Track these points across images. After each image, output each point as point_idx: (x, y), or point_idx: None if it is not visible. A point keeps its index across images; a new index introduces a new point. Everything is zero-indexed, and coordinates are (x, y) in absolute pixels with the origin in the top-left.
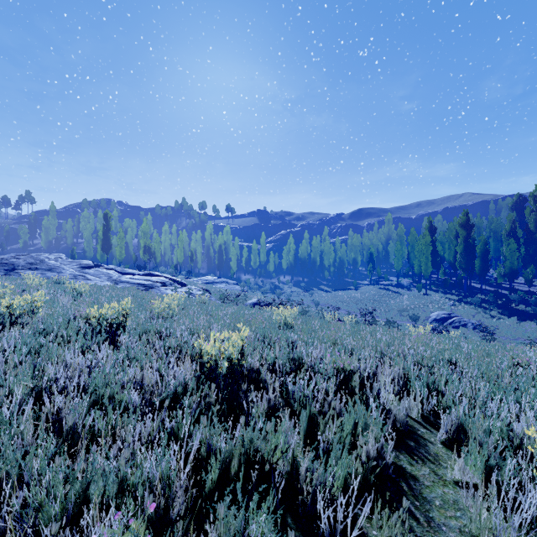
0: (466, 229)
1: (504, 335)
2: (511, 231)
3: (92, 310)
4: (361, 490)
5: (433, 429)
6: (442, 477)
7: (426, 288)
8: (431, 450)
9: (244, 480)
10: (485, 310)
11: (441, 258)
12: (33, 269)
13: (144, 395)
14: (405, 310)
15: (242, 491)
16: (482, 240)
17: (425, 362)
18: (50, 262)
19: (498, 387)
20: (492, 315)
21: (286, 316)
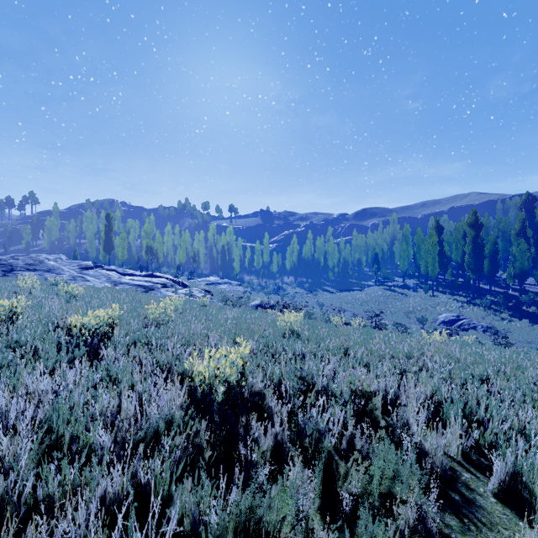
0: (475, 229)
1: (516, 338)
2: (521, 230)
3: (72, 319)
4: None
5: (478, 473)
6: None
7: (433, 289)
8: (484, 507)
9: None
10: (495, 312)
11: (448, 259)
12: (31, 270)
13: (116, 435)
14: (412, 312)
15: None
16: (490, 240)
17: (457, 381)
18: (50, 263)
19: None
20: (503, 317)
21: (292, 323)
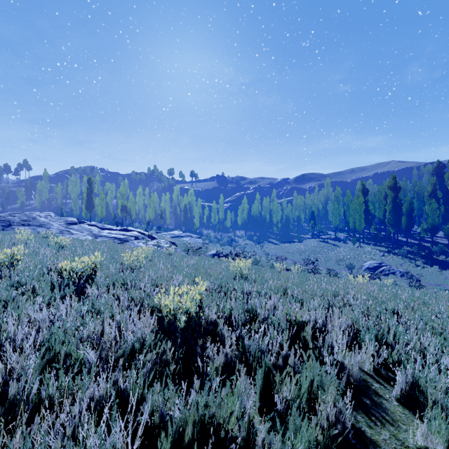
0: (394, 191)
1: (428, 281)
2: (432, 192)
3: (63, 264)
4: None
5: (386, 383)
6: (404, 443)
7: (360, 241)
8: (388, 408)
9: None
10: (411, 260)
11: (372, 216)
12: (26, 225)
13: (101, 353)
14: (342, 260)
15: None
16: (407, 200)
17: (372, 313)
18: (41, 219)
19: (443, 338)
20: (417, 264)
21: (241, 268)
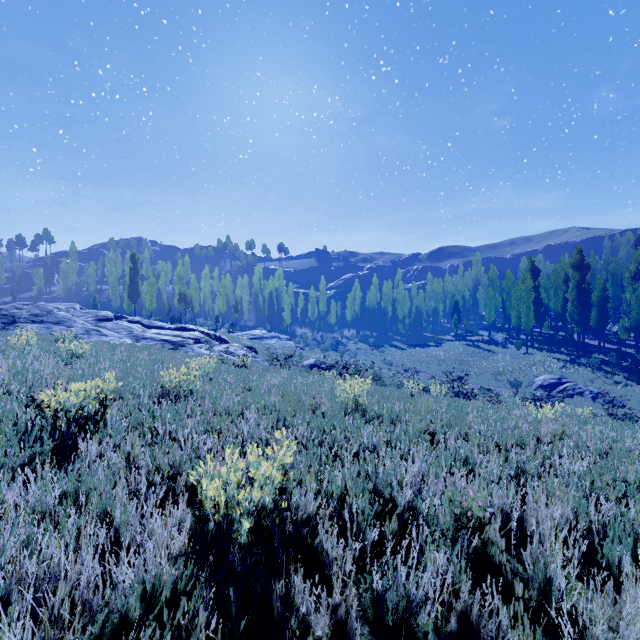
0: (580, 271)
1: (635, 407)
2: (637, 273)
3: (42, 397)
4: None
5: None
6: None
7: (527, 345)
8: None
9: None
10: (606, 373)
11: (545, 308)
12: (37, 322)
13: (45, 633)
14: (502, 374)
15: None
16: (599, 285)
17: (612, 496)
18: (60, 313)
19: None
20: (616, 380)
21: (356, 394)
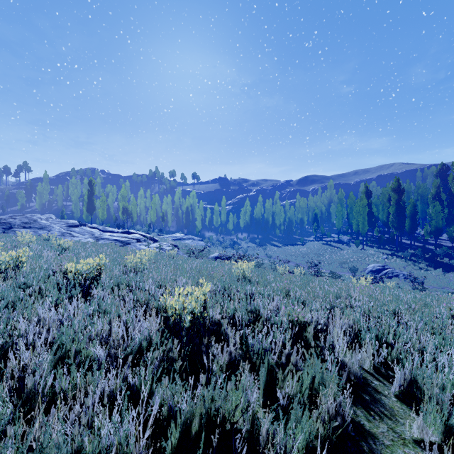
0: (398, 193)
1: (431, 284)
2: (436, 195)
3: (69, 266)
4: (322, 451)
5: (385, 381)
6: (401, 435)
7: (363, 243)
8: (386, 404)
9: (205, 440)
10: (414, 262)
11: (376, 218)
12: (27, 228)
13: (109, 350)
14: (345, 263)
15: (203, 453)
16: (411, 203)
17: (373, 314)
18: (42, 221)
19: (443, 338)
20: (421, 267)
21: (244, 270)
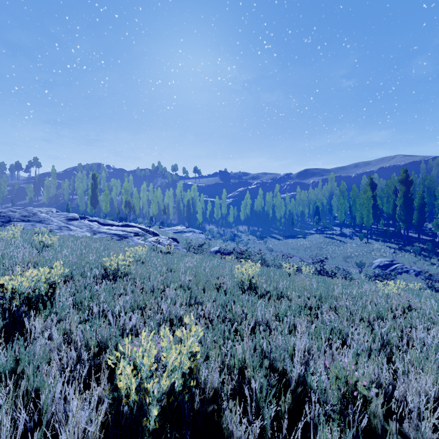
0: (406, 185)
1: None
2: None
3: (0, 282)
4: None
5: None
6: None
7: (368, 237)
8: None
9: None
10: (424, 257)
11: (380, 211)
12: (26, 221)
13: None
14: (350, 257)
15: None
16: (419, 194)
17: None
18: (41, 215)
19: None
20: (432, 262)
21: (250, 276)
